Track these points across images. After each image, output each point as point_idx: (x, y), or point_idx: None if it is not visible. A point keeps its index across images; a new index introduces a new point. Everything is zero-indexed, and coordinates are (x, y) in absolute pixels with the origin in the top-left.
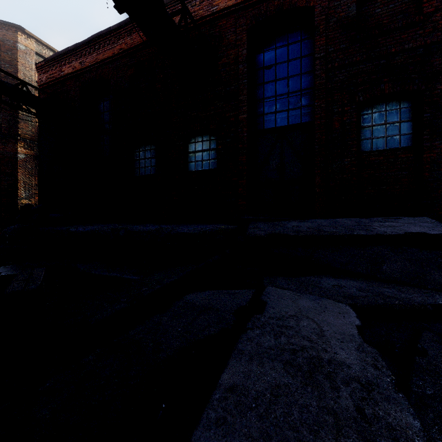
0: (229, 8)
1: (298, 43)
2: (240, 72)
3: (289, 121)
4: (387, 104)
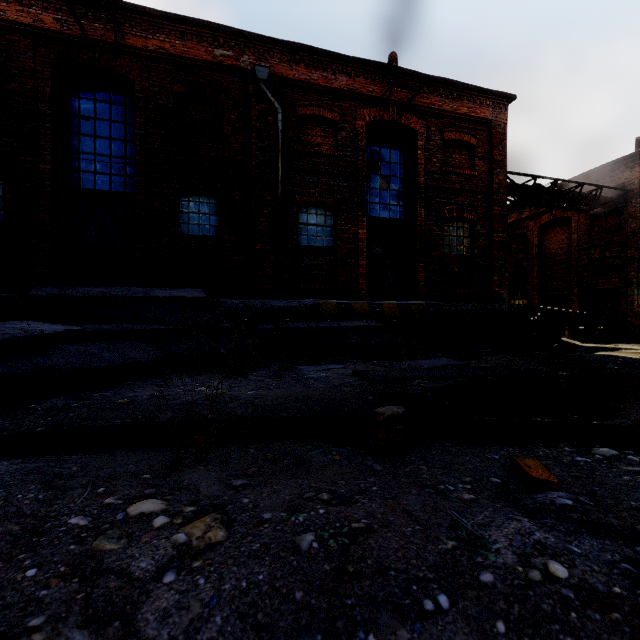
0: (24, 25)
1: (122, 106)
2: (42, 112)
3: (112, 188)
4: (200, 197)
